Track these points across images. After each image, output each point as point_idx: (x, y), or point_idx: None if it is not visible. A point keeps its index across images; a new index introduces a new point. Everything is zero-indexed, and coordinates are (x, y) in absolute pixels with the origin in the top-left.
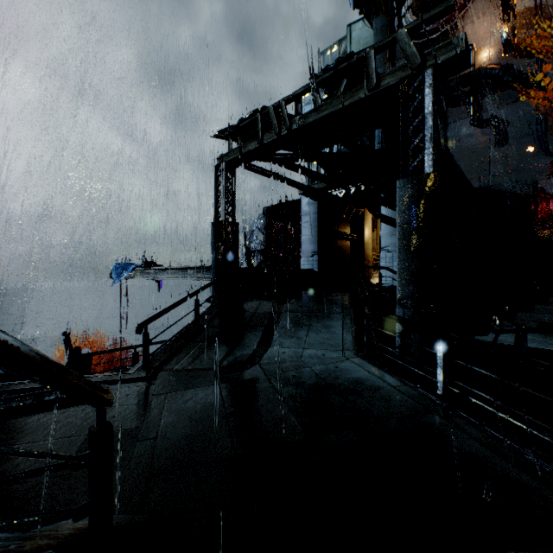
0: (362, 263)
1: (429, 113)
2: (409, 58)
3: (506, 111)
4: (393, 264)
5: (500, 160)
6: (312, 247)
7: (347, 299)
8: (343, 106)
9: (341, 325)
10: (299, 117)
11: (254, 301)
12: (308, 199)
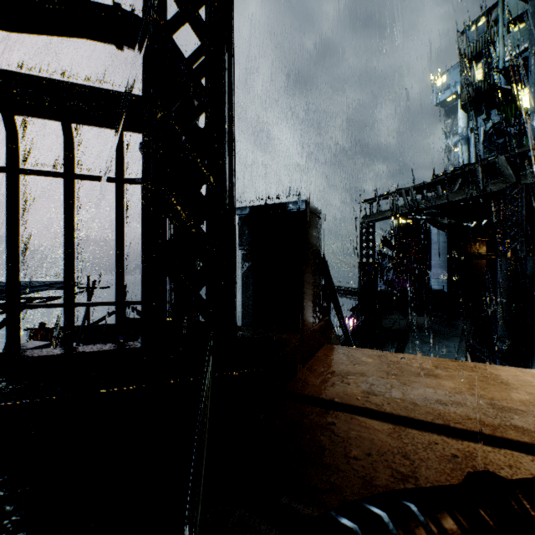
0: None
1: (522, 216)
2: (507, 177)
3: None
4: None
5: None
6: (441, 271)
7: (468, 325)
8: (458, 199)
9: (457, 346)
10: (424, 201)
11: (390, 320)
12: (438, 230)
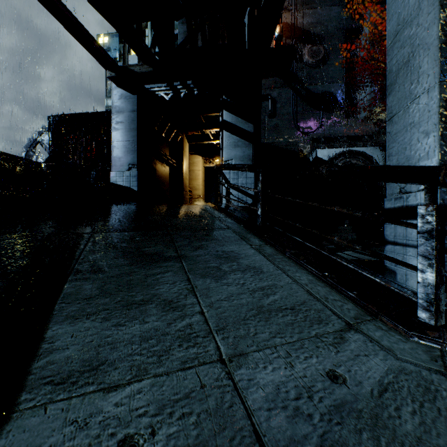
0: (181, 192)
1: None
2: None
3: (275, 93)
4: (238, 181)
5: (272, 128)
6: (129, 157)
7: (214, 211)
8: None
9: (254, 249)
10: None
11: None
12: (123, 90)
